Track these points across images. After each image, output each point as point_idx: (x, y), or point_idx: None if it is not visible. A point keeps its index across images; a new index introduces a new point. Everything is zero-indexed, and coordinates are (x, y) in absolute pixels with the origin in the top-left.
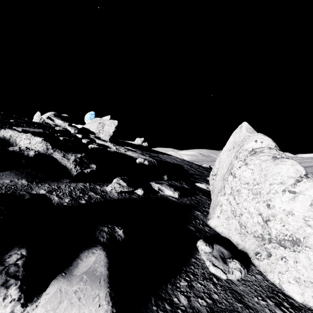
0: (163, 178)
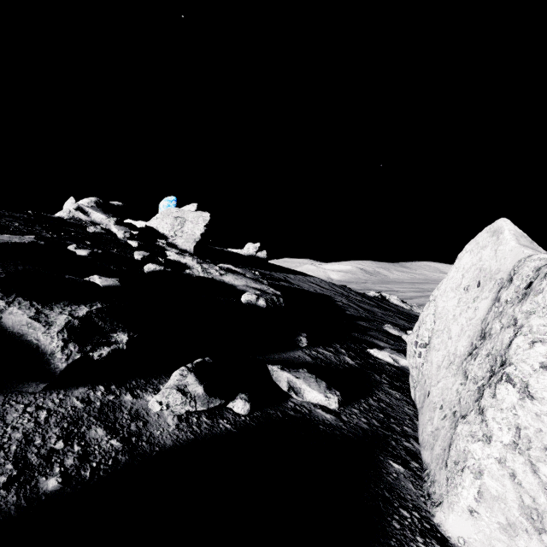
0: (297, 342)
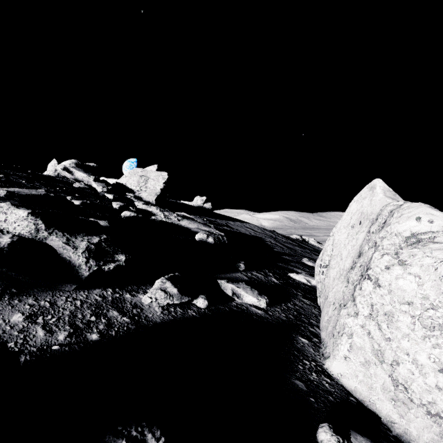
0: (237, 267)
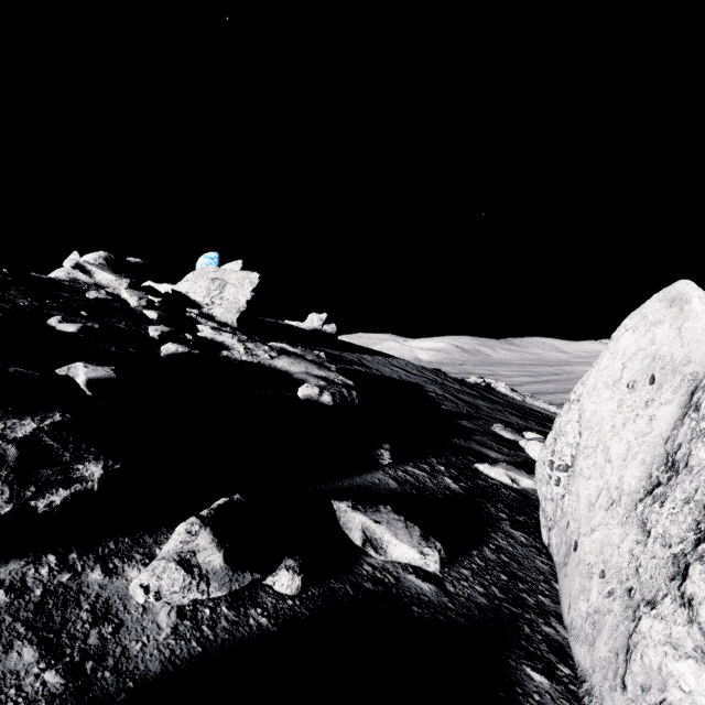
0: (377, 458)
